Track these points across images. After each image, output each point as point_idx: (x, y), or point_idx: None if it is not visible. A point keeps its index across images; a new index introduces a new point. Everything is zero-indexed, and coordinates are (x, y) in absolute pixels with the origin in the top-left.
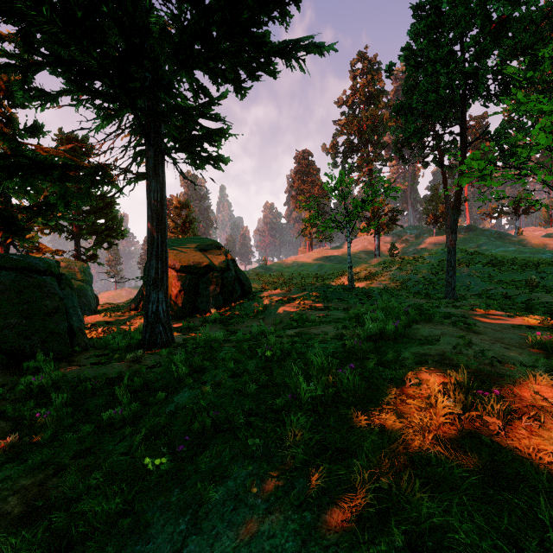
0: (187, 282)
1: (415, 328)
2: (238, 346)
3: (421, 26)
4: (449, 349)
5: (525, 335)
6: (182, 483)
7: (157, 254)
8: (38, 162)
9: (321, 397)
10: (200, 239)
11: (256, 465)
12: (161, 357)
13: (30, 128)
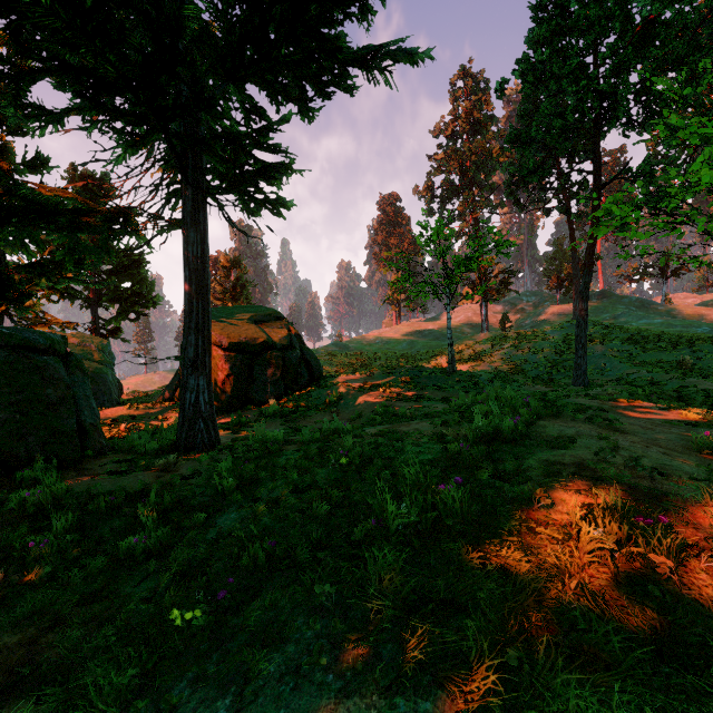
0: (237, 365)
1: (540, 426)
2: (303, 449)
3: (542, 31)
4: (589, 455)
5: (686, 435)
6: (224, 645)
7: (197, 327)
8: (37, 205)
9: (417, 523)
10: (254, 308)
11: (326, 621)
12: (200, 464)
13: (31, 161)
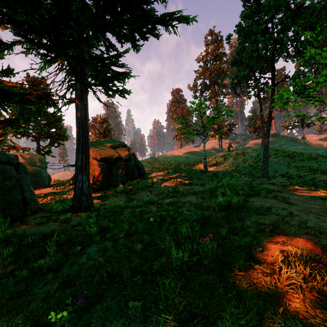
0: (104, 168)
1: (250, 201)
2: (132, 211)
3: (248, 12)
4: (278, 219)
5: (323, 205)
6: None
7: (82, 150)
8: (1, 90)
9: (188, 260)
10: (113, 141)
11: (135, 324)
12: (81, 219)
13: (5, 71)
